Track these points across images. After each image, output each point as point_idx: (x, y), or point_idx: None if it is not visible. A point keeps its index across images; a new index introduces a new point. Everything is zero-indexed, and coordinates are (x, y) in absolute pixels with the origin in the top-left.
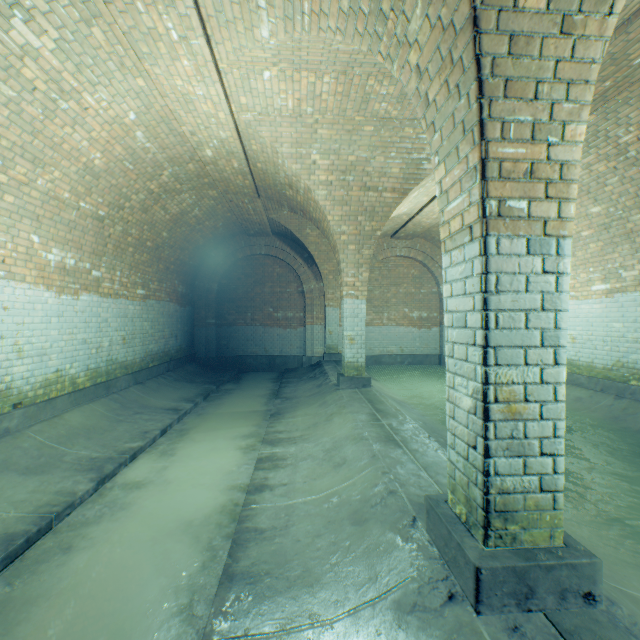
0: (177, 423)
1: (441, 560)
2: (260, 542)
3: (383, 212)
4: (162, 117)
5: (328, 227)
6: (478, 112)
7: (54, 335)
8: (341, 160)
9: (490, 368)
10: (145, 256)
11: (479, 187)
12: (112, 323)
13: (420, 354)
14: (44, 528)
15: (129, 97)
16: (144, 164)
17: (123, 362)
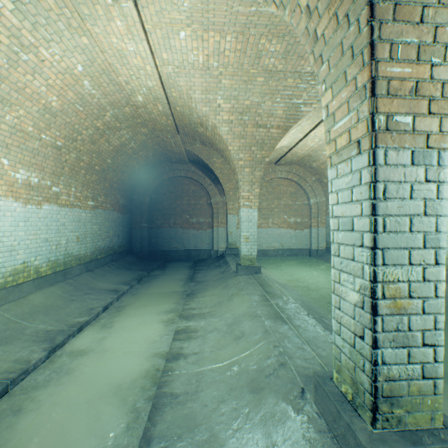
0: (116, 301)
1: (330, 433)
2: (174, 406)
3: (270, 144)
4: (103, 69)
5: (229, 155)
6: (369, 34)
7: (21, 235)
8: (239, 104)
9: (378, 268)
10: (94, 177)
11: (368, 104)
12: (68, 226)
13: (295, 248)
14: (0, 393)
15: (76, 52)
16: (91, 107)
17: (77, 255)
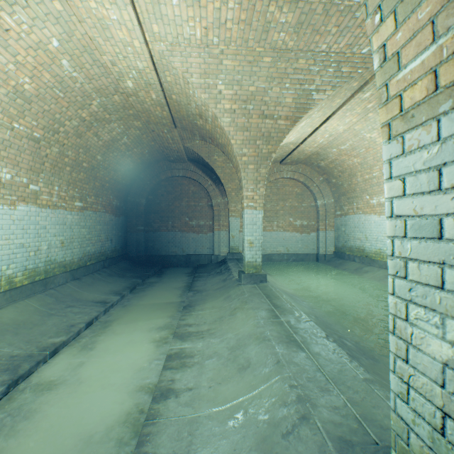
0: (103, 315)
1: None
2: None
3: (277, 137)
4: (84, 46)
5: (231, 150)
6: None
7: None
8: (243, 90)
9: None
10: (82, 175)
11: None
12: (50, 230)
13: (302, 253)
14: None
15: (49, 22)
16: (73, 93)
17: (61, 262)
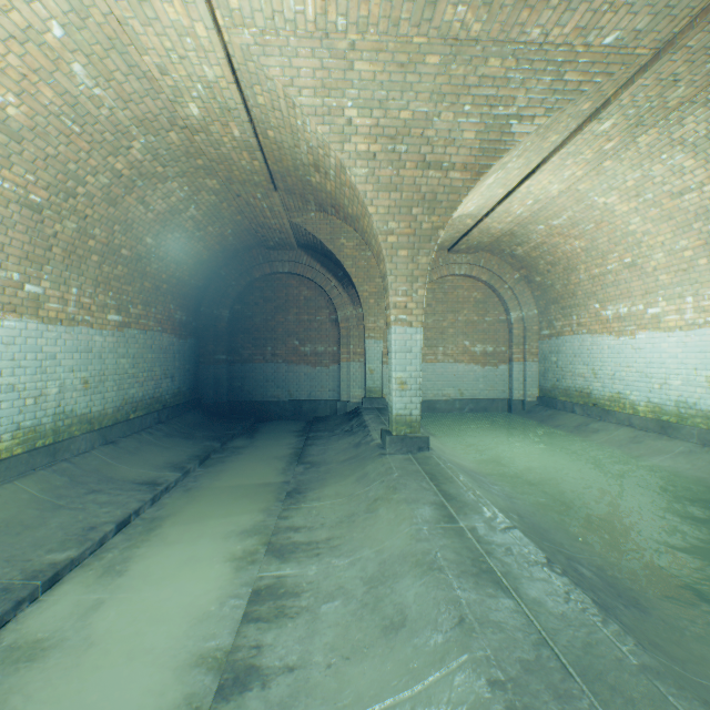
0: (150, 506)
1: None
2: None
3: (448, 201)
4: (110, 38)
5: (369, 225)
6: None
7: None
8: (389, 118)
9: None
10: (120, 269)
11: None
12: (64, 360)
13: (484, 398)
14: None
15: None
16: (98, 126)
17: (84, 414)
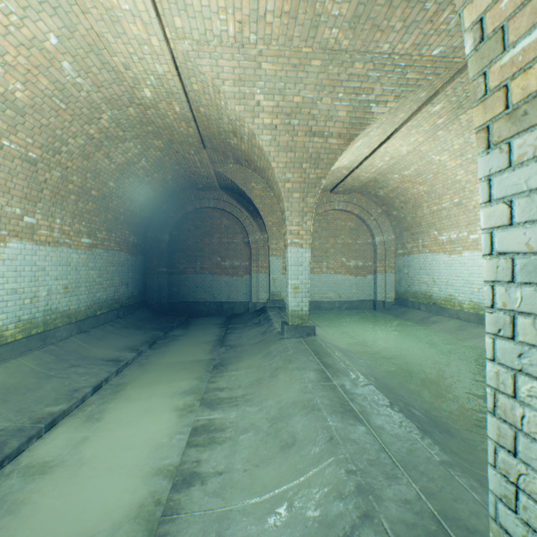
0: (115, 376)
1: None
2: None
3: (328, 159)
4: (90, 45)
5: (272, 175)
6: None
7: None
8: (286, 101)
9: None
10: (90, 205)
11: None
12: (51, 272)
13: (356, 300)
14: None
15: (44, 12)
16: (78, 104)
17: (65, 311)
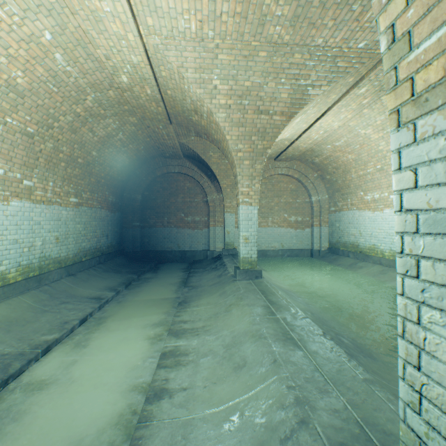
0: (98, 311)
1: None
2: None
3: (273, 133)
4: (77, 40)
5: (227, 146)
6: None
7: None
8: (238, 85)
9: None
10: (77, 170)
11: None
12: (45, 225)
13: (296, 249)
14: None
15: (41, 14)
16: (67, 87)
17: (56, 258)
